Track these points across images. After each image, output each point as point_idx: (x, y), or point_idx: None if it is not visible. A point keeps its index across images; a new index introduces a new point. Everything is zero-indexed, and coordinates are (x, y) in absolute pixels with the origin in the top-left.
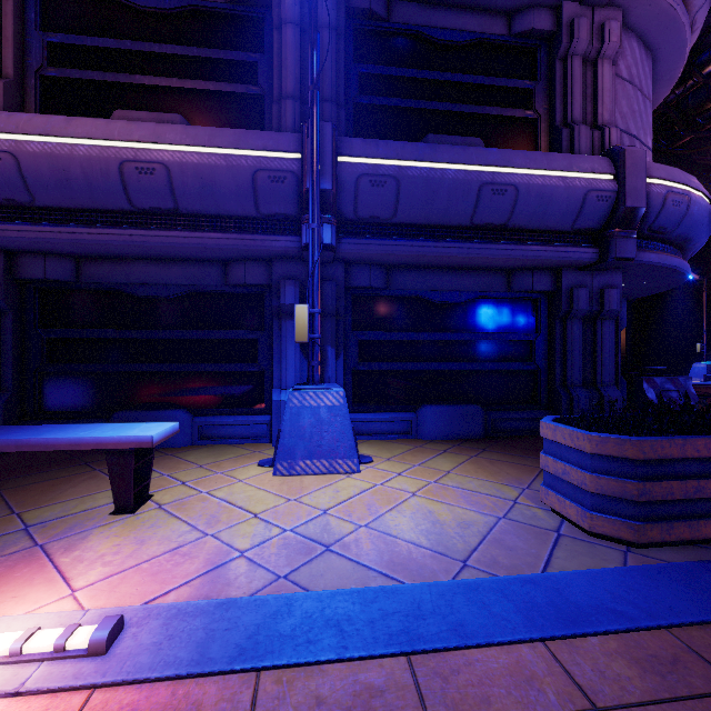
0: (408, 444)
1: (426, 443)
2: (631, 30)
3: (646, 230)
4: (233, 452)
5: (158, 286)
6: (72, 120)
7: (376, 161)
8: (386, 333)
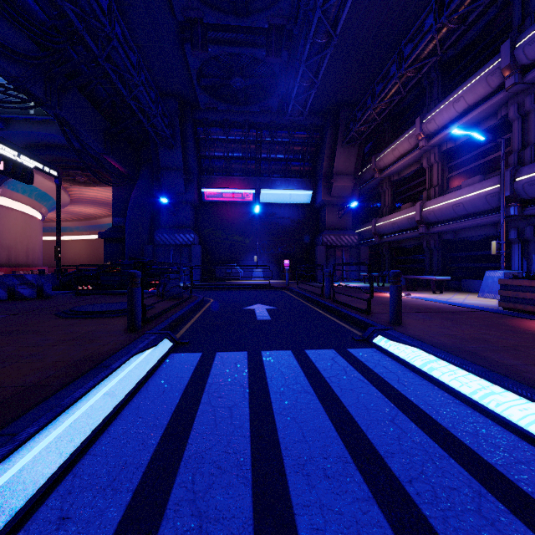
0: None
1: None
2: None
3: None
4: None
5: (475, 236)
6: (444, 197)
7: (532, 175)
8: None
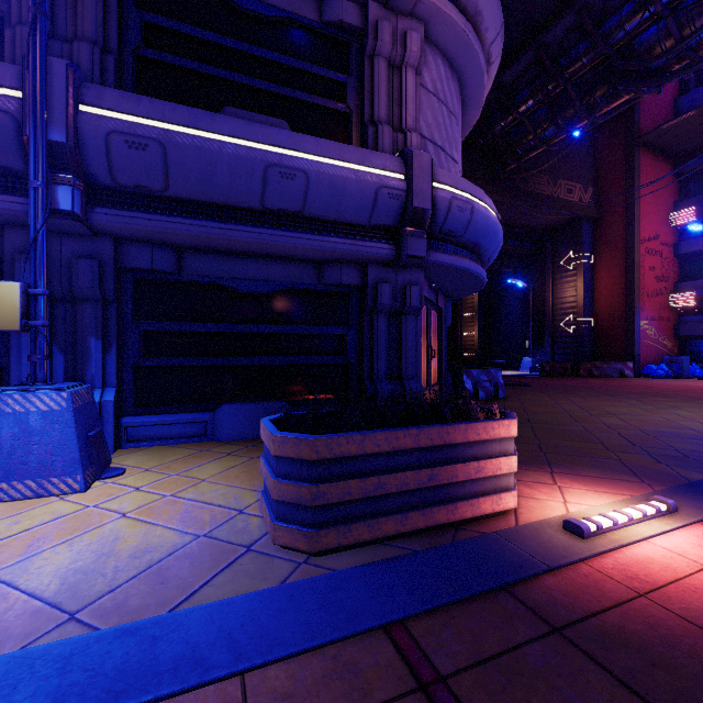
0: (194, 449)
1: (217, 446)
2: (436, 47)
3: (438, 232)
4: None
5: None
6: None
7: (135, 119)
8: (178, 324)
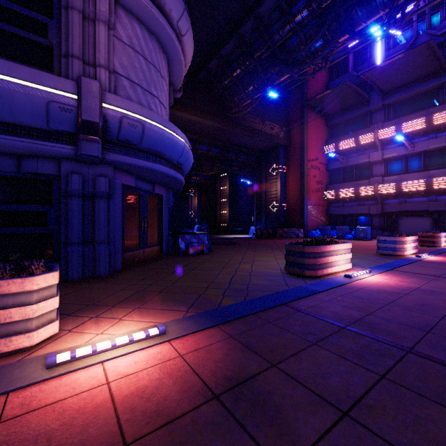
0: None
1: None
2: (132, 14)
3: (116, 140)
4: None
5: None
6: None
7: None
8: None
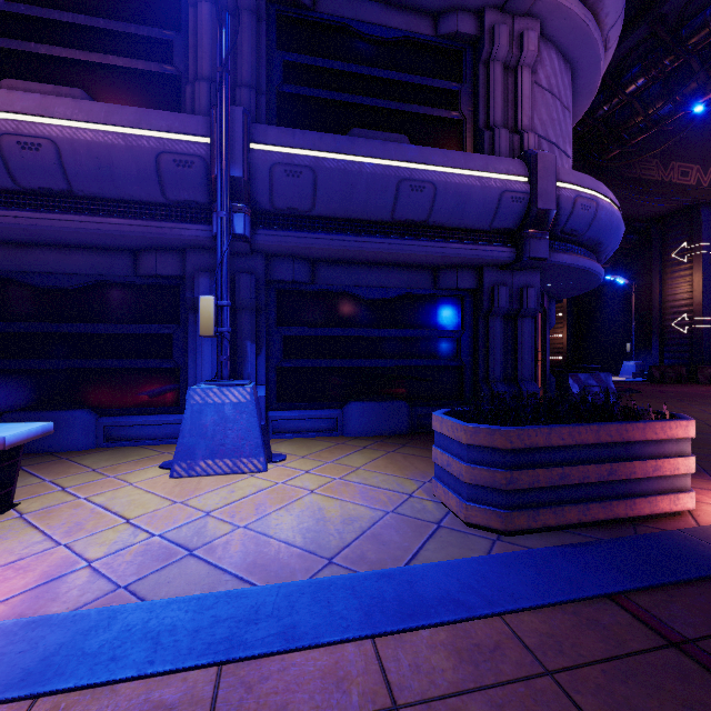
0: (330, 442)
1: (349, 440)
2: (550, 42)
3: (559, 232)
4: (139, 454)
5: (57, 275)
6: None
7: (291, 151)
8: (311, 329)
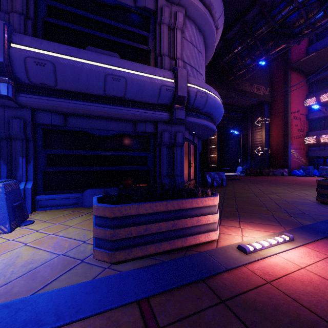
0: (71, 211)
1: (83, 209)
2: (191, 20)
3: (191, 107)
4: None
5: None
6: None
7: (39, 51)
8: (65, 150)
